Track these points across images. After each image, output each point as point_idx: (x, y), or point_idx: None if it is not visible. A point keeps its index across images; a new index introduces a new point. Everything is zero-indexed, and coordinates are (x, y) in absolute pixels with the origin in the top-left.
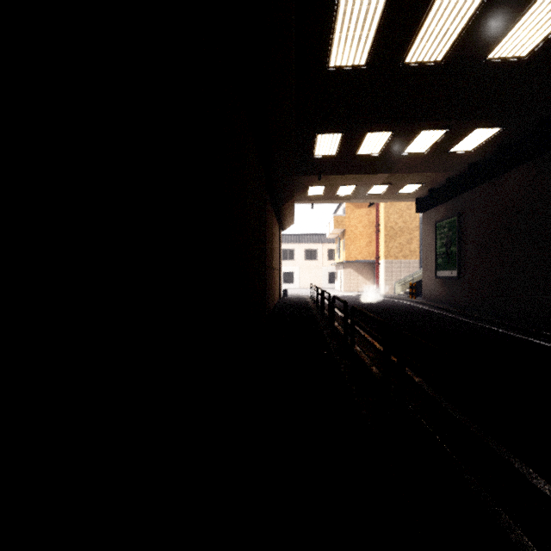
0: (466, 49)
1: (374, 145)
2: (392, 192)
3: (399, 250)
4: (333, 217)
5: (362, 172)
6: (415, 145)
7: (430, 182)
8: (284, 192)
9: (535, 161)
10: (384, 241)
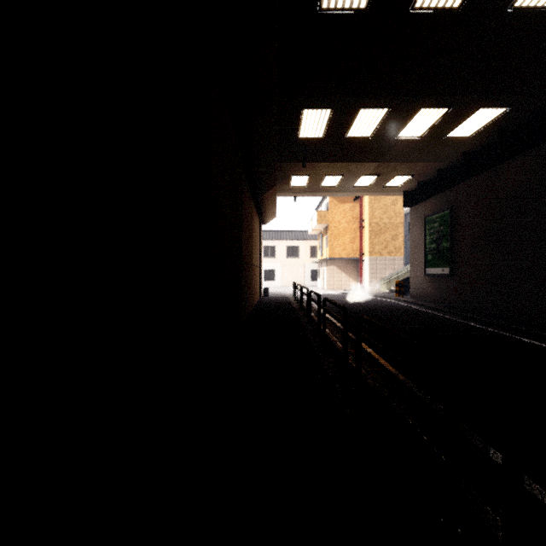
0: None
1: (367, 125)
2: (379, 184)
3: (383, 247)
4: (316, 212)
5: (350, 160)
6: (411, 128)
7: (420, 174)
8: (265, 177)
9: (542, 146)
10: (368, 237)
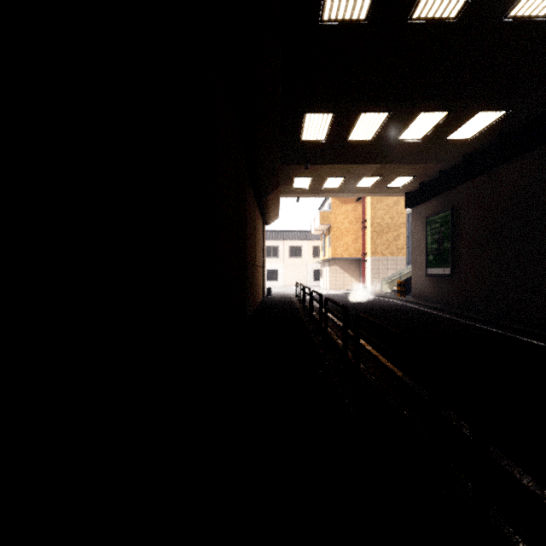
0: (486, 2)
1: (368, 128)
2: (381, 185)
3: (386, 247)
4: (319, 212)
5: (352, 162)
6: (411, 131)
7: (421, 175)
8: (268, 180)
9: (540, 149)
10: (371, 238)
